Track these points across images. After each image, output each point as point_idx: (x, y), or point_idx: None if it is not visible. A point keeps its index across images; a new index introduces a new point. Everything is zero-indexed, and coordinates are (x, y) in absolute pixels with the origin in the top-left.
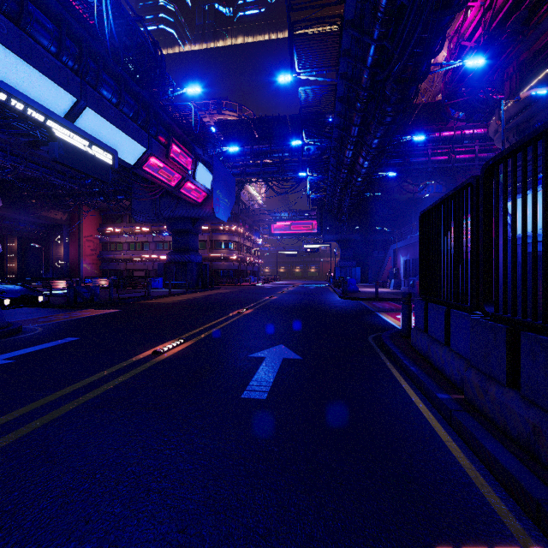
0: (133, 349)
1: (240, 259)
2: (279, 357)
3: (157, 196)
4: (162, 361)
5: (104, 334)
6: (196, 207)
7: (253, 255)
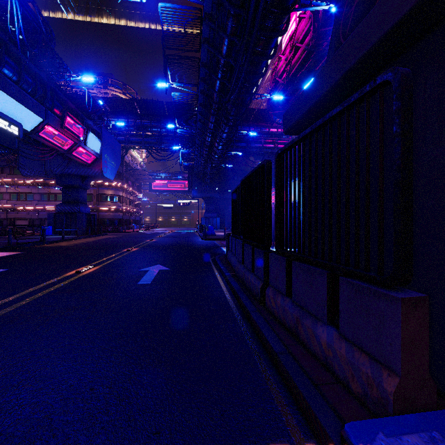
0: (59, 272)
1: (124, 210)
2: (157, 269)
3: (51, 157)
4: (84, 275)
5: (27, 266)
6: (86, 167)
7: (135, 207)
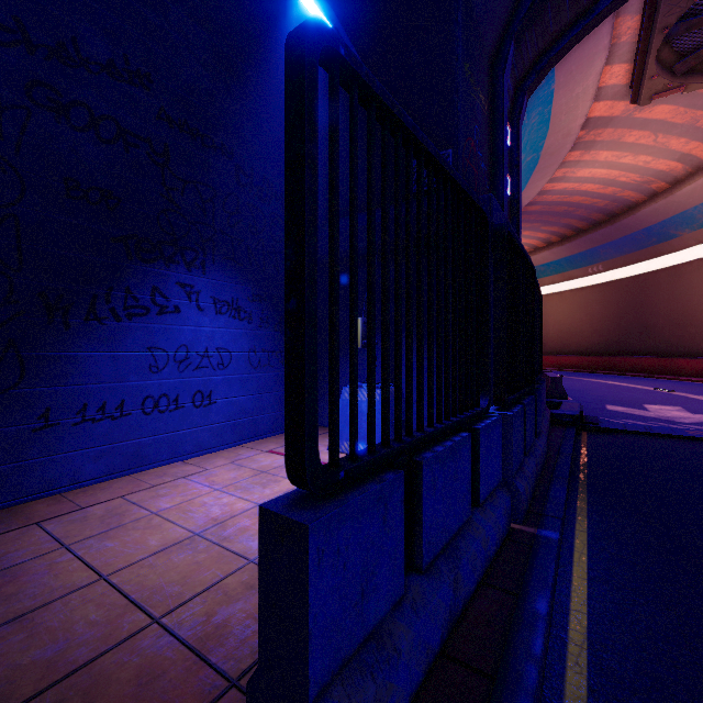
0: None
1: None
2: None
3: None
4: None
5: None
6: None
7: None
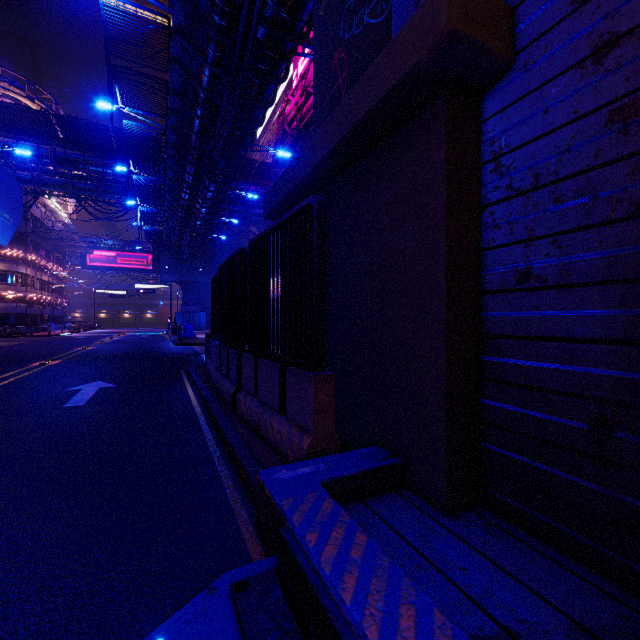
0: None
1: (30, 298)
2: (96, 387)
3: None
4: None
5: None
6: None
7: (53, 294)
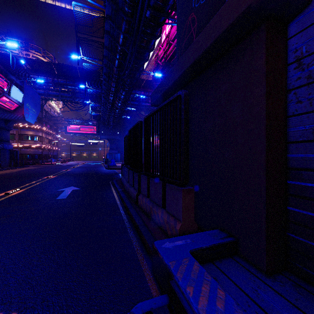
0: None
1: (43, 147)
2: (71, 189)
3: None
4: (13, 196)
5: None
6: (9, 112)
7: (53, 145)
